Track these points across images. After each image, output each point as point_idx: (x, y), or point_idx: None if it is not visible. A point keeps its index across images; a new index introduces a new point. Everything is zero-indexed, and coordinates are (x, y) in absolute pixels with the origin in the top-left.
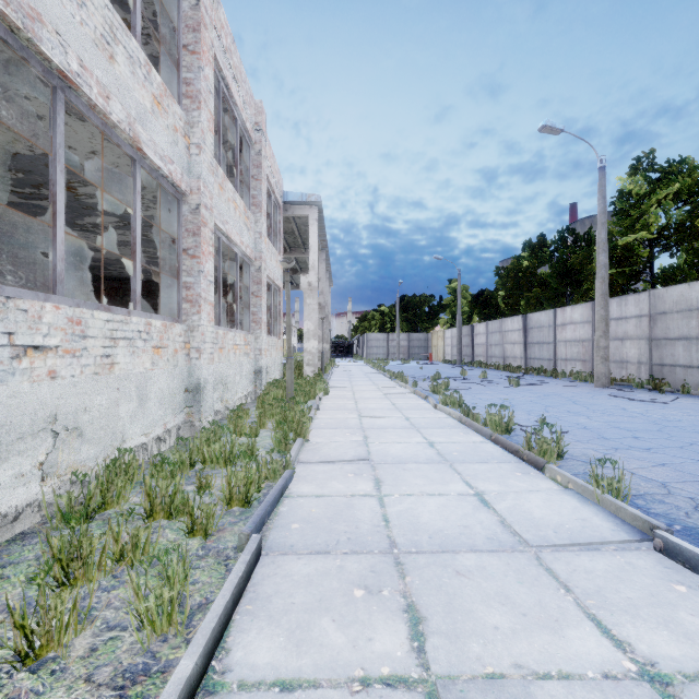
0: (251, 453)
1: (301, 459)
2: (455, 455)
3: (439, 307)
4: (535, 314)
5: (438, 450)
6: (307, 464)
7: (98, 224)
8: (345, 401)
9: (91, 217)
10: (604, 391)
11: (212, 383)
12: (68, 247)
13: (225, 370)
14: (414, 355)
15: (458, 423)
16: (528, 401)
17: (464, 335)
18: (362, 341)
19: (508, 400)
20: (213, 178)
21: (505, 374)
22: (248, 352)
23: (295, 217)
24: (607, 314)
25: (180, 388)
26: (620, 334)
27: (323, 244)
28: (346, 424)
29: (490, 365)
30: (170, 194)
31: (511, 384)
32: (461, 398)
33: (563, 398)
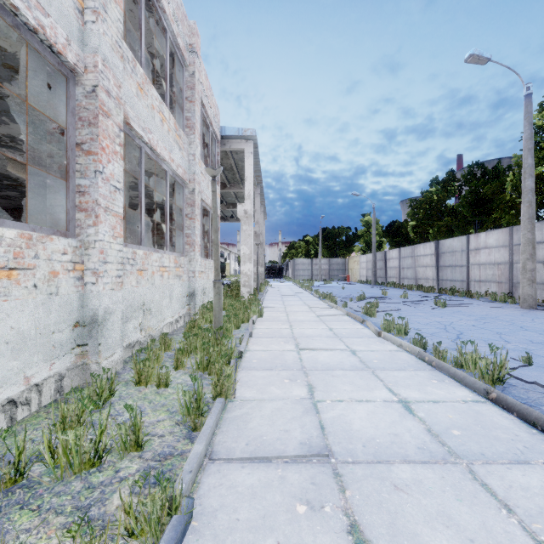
0: (136, 439)
1: (217, 447)
2: (461, 439)
3: (354, 237)
4: (447, 240)
5: (425, 422)
6: (224, 464)
7: (14, 136)
8: (279, 325)
9: (1, 126)
10: (536, 313)
11: (120, 313)
12: (2, 169)
13: (147, 295)
14: (333, 276)
15: (417, 360)
16: (471, 326)
17: (378, 260)
18: (290, 265)
19: (449, 324)
20: (122, 63)
21: (420, 293)
22: (180, 274)
23: (233, 153)
24: (534, 237)
25: (64, 322)
26: (541, 257)
27: (258, 179)
28: (283, 361)
29: (403, 285)
30: (52, 66)
31: (438, 305)
32: (407, 324)
33: (503, 321)
